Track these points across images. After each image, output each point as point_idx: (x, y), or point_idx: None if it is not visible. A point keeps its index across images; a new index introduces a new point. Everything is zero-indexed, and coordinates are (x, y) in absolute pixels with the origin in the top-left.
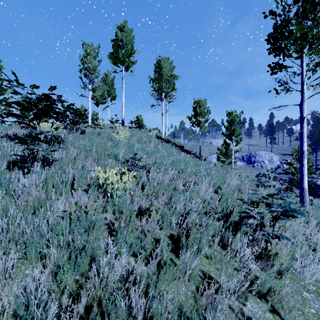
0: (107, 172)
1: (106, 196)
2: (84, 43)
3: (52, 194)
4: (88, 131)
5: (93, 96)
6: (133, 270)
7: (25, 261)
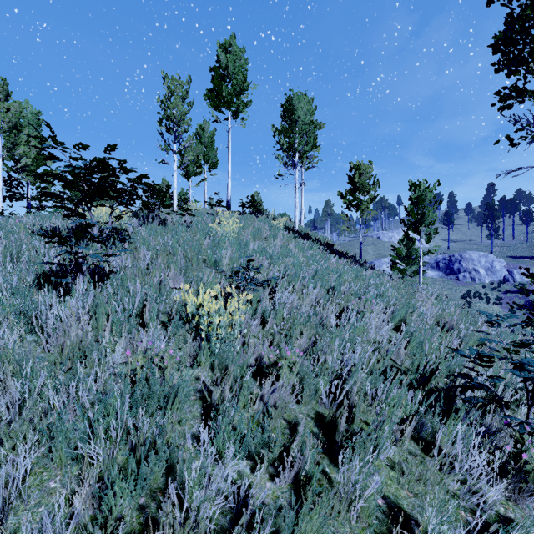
0: (201, 294)
1: (198, 337)
2: (166, 75)
3: (106, 332)
4: (172, 220)
5: (180, 164)
6: (248, 490)
7: (49, 464)
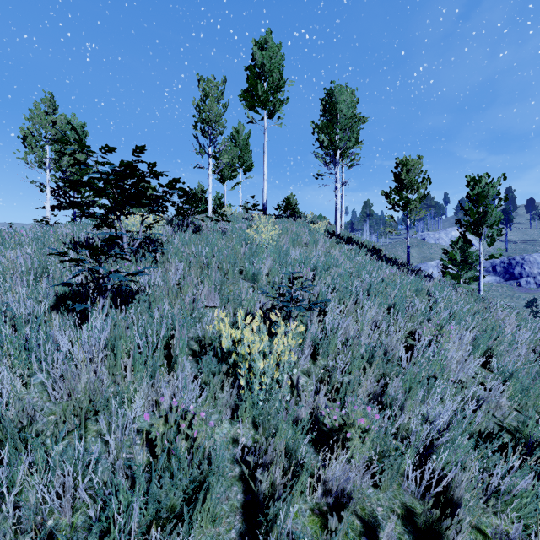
0: (239, 322)
1: (236, 384)
2: (201, 77)
3: (127, 370)
4: (207, 227)
5: (216, 168)
6: None
7: None
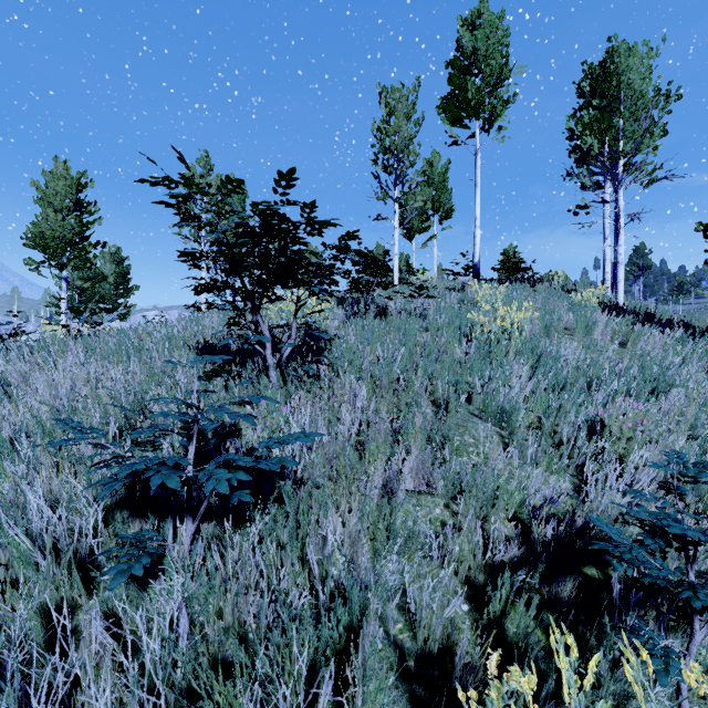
0: (564, 677)
1: None
2: (384, 88)
3: None
4: (395, 307)
5: (400, 219)
6: None
7: None
